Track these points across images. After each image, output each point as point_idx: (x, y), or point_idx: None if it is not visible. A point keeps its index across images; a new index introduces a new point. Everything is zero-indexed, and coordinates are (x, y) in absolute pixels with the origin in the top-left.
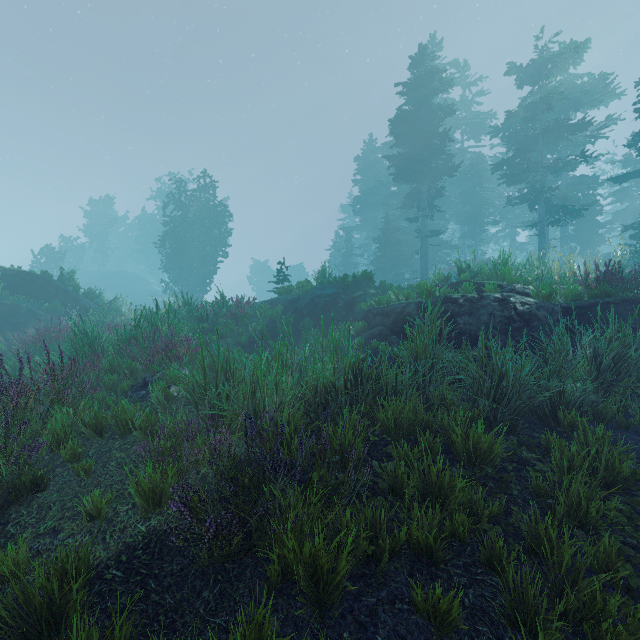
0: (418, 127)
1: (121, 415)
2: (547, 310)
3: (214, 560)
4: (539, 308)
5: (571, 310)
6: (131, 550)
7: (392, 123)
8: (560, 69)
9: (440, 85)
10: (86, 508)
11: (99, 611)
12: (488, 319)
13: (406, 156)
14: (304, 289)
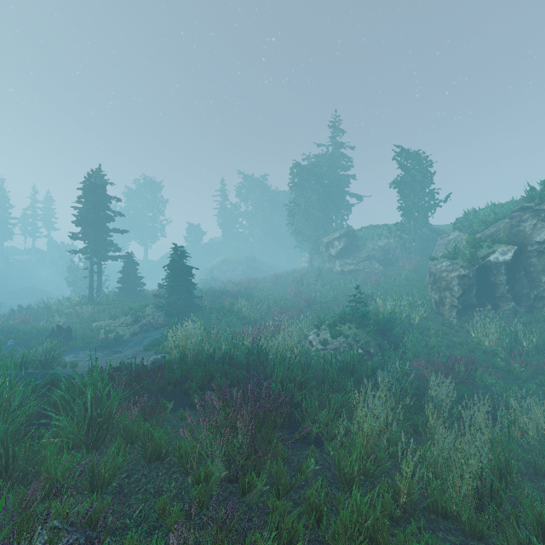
0: None
1: (164, 446)
2: None
3: (159, 388)
4: None
5: None
6: (175, 411)
7: None
8: None
9: None
10: (189, 425)
11: (185, 404)
12: None
13: None
14: None
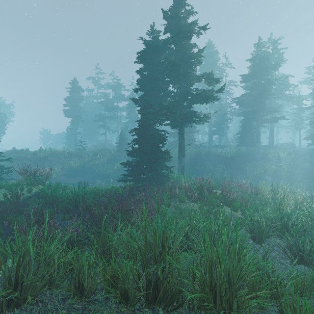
0: (73, 102)
1: None
2: (33, 158)
3: None
4: (32, 158)
5: (38, 158)
6: None
7: (65, 99)
8: (120, 89)
9: (77, 92)
10: None
11: None
12: (21, 159)
13: (66, 111)
14: (7, 152)
